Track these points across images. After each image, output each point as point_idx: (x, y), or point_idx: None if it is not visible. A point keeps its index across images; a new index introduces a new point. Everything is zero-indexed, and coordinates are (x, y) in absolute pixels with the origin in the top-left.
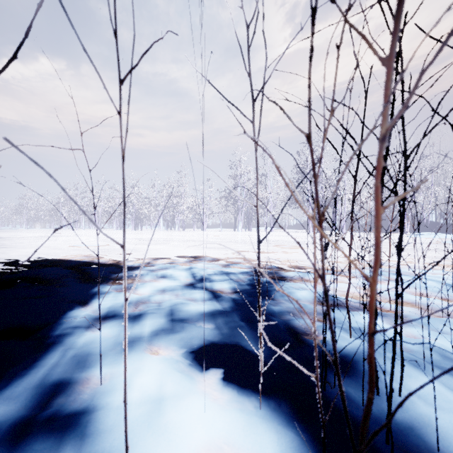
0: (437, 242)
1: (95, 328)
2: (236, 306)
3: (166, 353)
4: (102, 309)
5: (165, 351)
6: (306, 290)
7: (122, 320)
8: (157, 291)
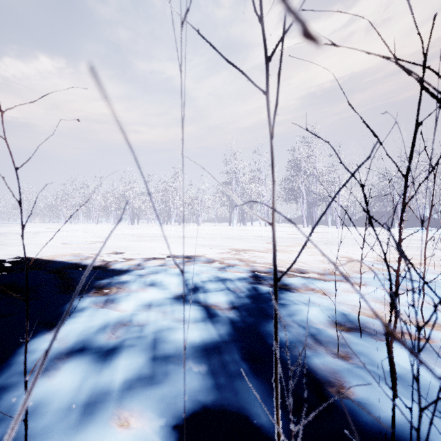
0: (435, 238)
1: (53, 371)
2: (235, 332)
3: (139, 425)
4: (71, 337)
5: (139, 421)
6: (316, 307)
7: (89, 360)
8: (142, 307)
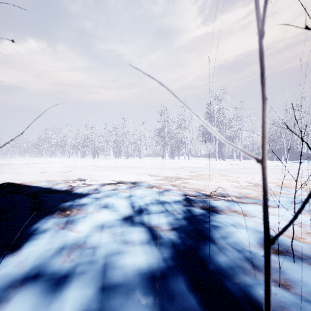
0: None
1: (3, 303)
2: (178, 255)
3: None
4: (29, 261)
5: None
6: (244, 229)
7: (40, 291)
8: (96, 229)
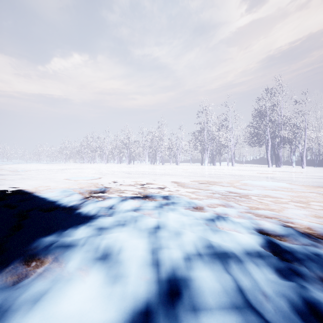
0: None
1: None
2: None
3: None
4: None
5: None
6: None
7: None
8: None
